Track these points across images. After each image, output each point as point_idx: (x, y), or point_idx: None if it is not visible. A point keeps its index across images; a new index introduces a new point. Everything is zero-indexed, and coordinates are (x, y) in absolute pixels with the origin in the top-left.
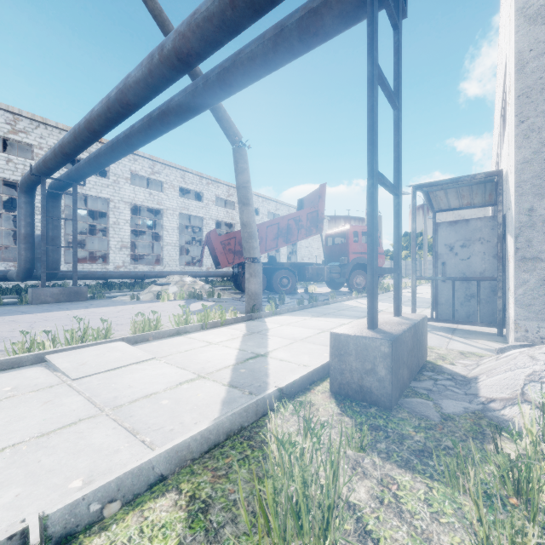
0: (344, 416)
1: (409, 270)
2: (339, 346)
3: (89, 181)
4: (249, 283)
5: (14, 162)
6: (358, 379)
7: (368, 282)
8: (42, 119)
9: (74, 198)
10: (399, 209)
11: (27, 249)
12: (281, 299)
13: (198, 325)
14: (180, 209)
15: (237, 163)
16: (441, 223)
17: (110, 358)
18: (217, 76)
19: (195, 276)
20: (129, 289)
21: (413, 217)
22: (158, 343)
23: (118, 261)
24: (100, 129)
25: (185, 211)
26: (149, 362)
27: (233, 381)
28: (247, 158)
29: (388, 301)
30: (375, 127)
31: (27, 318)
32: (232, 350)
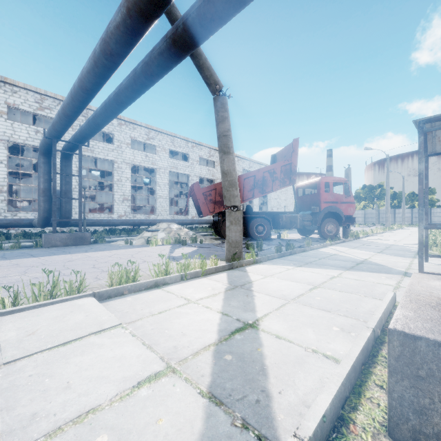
0: None
1: (367, 218)
2: (413, 359)
3: (98, 147)
4: (230, 231)
5: (41, 132)
6: None
7: None
8: (62, 98)
9: (79, 157)
10: None
11: (45, 201)
12: (259, 245)
13: (178, 276)
14: (170, 168)
15: (217, 112)
16: None
17: (68, 323)
18: (197, 10)
19: (182, 223)
20: (127, 235)
21: (420, 156)
22: (132, 299)
23: (121, 211)
24: (91, 86)
25: (174, 170)
26: (112, 331)
27: (216, 385)
28: (227, 107)
29: (365, 249)
30: None
31: (30, 261)
32: (214, 314)
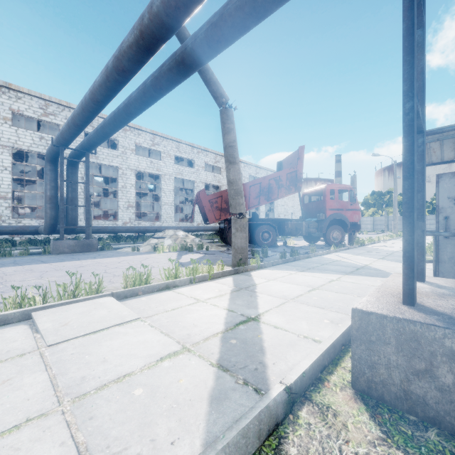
0: (393, 448)
1: (376, 225)
2: (367, 328)
3: (103, 153)
4: (236, 237)
5: (45, 139)
6: (400, 380)
7: (404, 241)
8: (66, 104)
9: (87, 165)
10: (424, 149)
11: (52, 209)
12: (264, 252)
13: (187, 279)
14: (175, 175)
15: (224, 124)
16: (443, 174)
17: (94, 317)
18: (205, 33)
19: (187, 230)
20: (132, 242)
21: None
22: (147, 298)
23: (126, 218)
24: (102, 98)
25: (179, 176)
26: (133, 323)
27: (223, 359)
28: (233, 119)
29: (368, 255)
30: (414, 30)
31: (42, 267)
32: (221, 310)
